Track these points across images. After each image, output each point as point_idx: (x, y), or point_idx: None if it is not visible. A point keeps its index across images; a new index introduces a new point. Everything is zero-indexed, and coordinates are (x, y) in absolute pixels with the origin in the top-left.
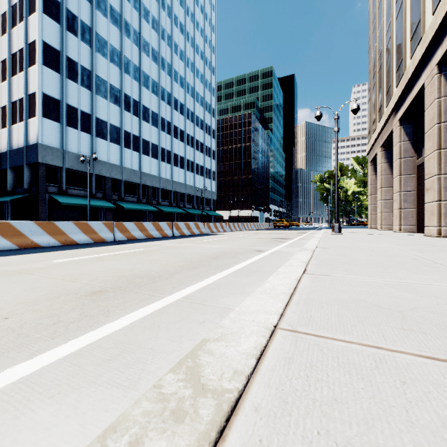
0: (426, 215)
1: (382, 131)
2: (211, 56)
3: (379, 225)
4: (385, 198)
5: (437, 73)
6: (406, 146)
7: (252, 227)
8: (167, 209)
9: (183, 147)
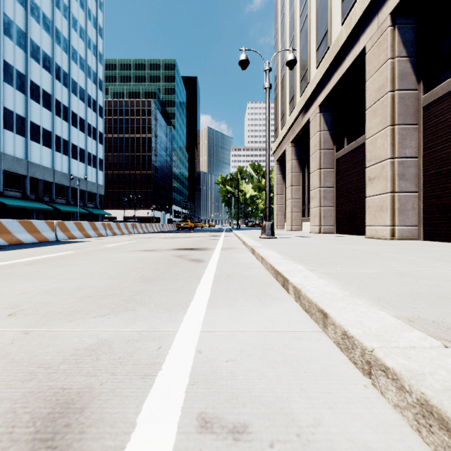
0: (369, 212)
1: (293, 124)
2: (98, 12)
3: (289, 225)
4: (295, 196)
5: (390, 26)
6: (325, 136)
7: (149, 229)
8: (14, 203)
9: (49, 116)
